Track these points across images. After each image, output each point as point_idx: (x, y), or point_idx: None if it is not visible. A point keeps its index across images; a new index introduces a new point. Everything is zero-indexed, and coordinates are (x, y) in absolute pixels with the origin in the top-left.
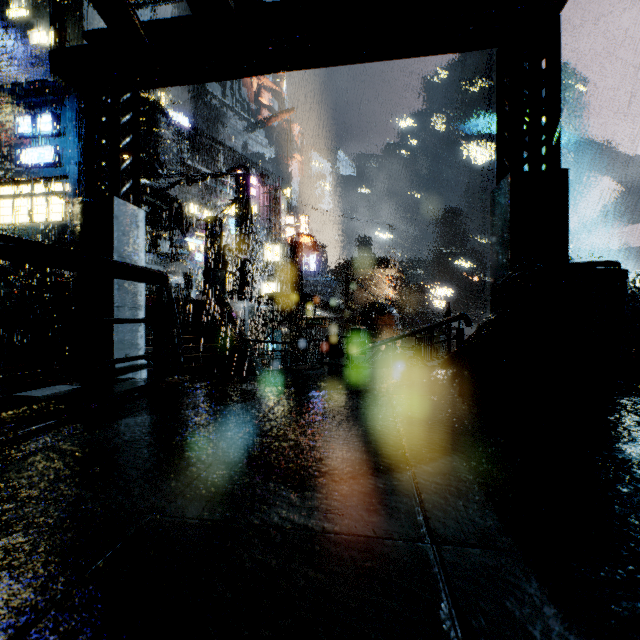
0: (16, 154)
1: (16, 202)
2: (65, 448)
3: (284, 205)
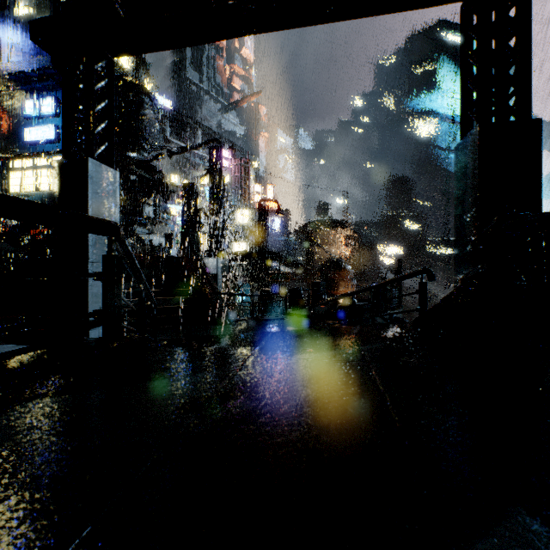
0: (23, 132)
1: (23, 174)
2: None
3: (252, 175)
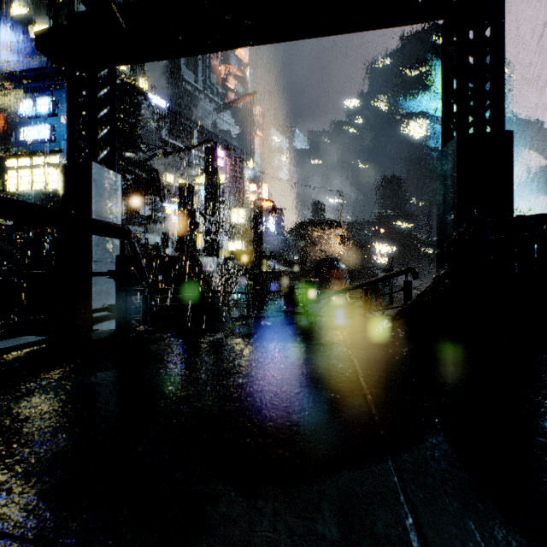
0: (19, 132)
1: (19, 173)
2: None
3: (247, 174)
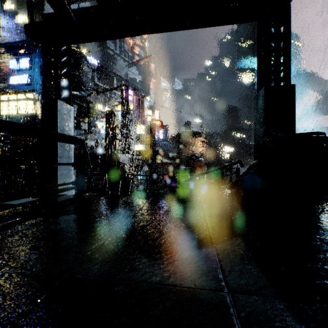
0: (9, 79)
1: (9, 103)
2: (25, 233)
3: (146, 105)
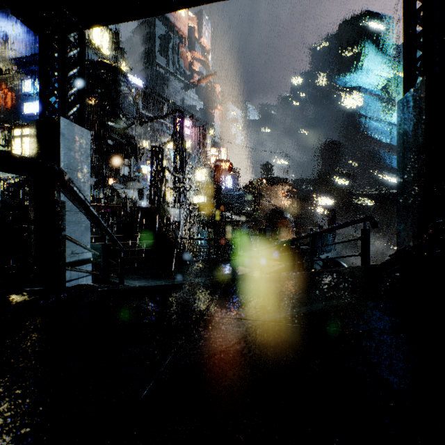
0: (22, 106)
1: (23, 140)
2: None
3: (209, 141)
